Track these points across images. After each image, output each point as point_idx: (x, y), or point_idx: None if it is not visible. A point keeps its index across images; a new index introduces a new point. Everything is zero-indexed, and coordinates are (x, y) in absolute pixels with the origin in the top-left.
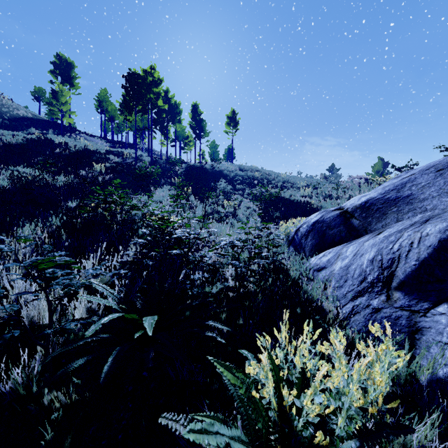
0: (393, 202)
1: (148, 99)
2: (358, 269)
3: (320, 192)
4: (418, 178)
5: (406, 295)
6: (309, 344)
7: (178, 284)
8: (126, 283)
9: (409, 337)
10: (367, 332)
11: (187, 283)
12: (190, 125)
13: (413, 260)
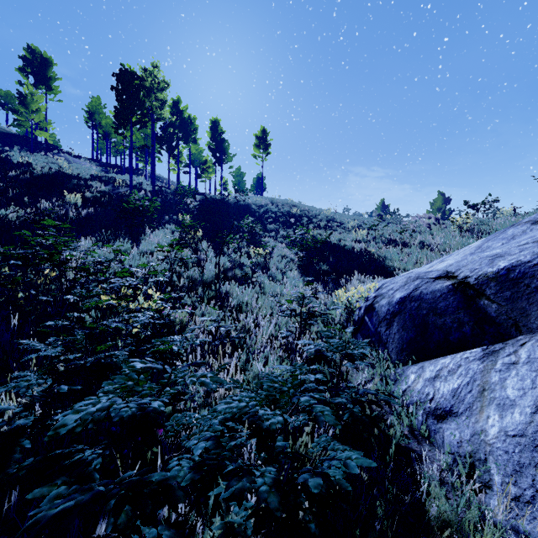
0: None
1: (149, 106)
2: None
3: (378, 236)
4: None
5: None
6: None
7: None
8: None
9: None
10: None
11: None
12: (208, 147)
13: None
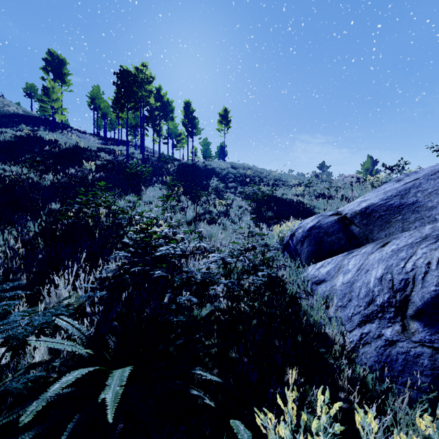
0: (396, 209)
1: (140, 96)
2: (364, 287)
3: (312, 191)
4: (423, 183)
5: (426, 326)
6: (324, 421)
7: (162, 308)
8: (100, 310)
9: (434, 382)
10: (380, 369)
11: (172, 308)
12: (182, 123)
13: (432, 285)
